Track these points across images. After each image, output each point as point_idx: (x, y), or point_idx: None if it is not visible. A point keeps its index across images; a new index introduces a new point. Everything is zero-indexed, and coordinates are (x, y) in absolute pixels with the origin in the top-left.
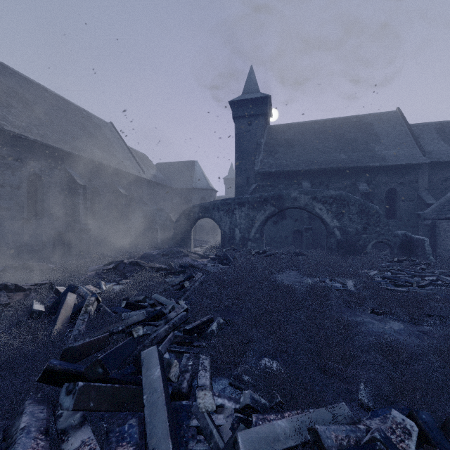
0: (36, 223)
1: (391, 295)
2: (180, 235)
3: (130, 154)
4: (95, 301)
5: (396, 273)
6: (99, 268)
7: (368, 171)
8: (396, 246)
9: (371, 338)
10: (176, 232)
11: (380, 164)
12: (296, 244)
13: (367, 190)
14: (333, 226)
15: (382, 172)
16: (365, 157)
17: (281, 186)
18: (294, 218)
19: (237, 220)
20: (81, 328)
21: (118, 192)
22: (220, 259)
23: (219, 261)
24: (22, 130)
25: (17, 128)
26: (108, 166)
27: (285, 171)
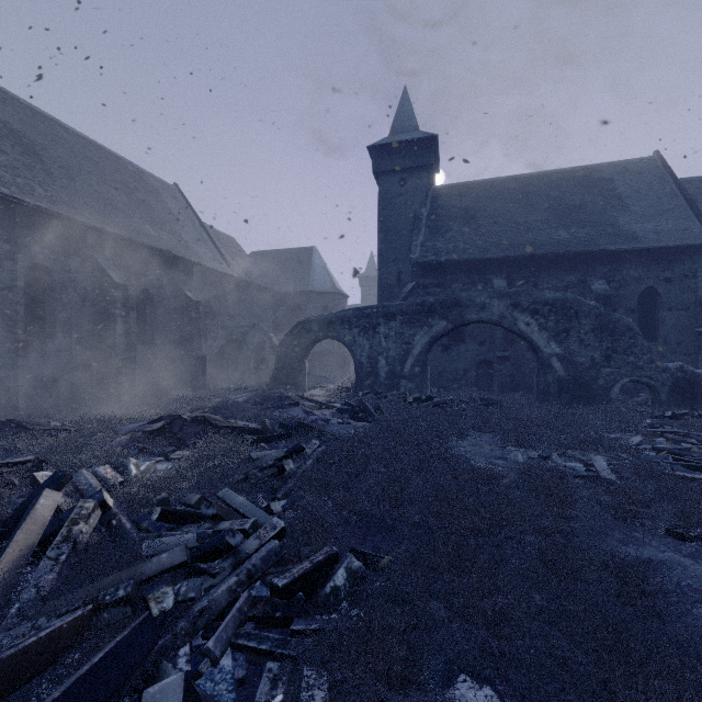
0: (40, 348)
1: (700, 495)
2: (286, 369)
3: (206, 235)
4: (95, 510)
5: (677, 441)
6: (139, 428)
7: (607, 260)
8: (666, 389)
9: (697, 611)
10: (279, 363)
11: (630, 247)
12: (481, 383)
13: (606, 291)
14: (550, 354)
15: (632, 261)
16: (603, 236)
17: (456, 286)
18: (479, 339)
19: (382, 343)
20: (46, 582)
21: (184, 297)
22: (353, 412)
23: (352, 414)
24: (15, 190)
25: (7, 186)
26: (167, 254)
27: (463, 261)
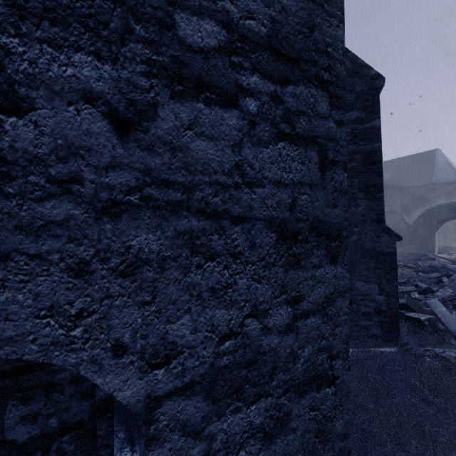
0: None
1: None
2: (418, 239)
3: None
4: None
5: None
6: None
7: None
8: None
9: None
10: (413, 235)
11: None
12: None
13: None
14: None
15: None
16: None
17: None
18: None
19: None
20: None
21: None
22: None
23: None
24: None
25: None
26: None
27: None
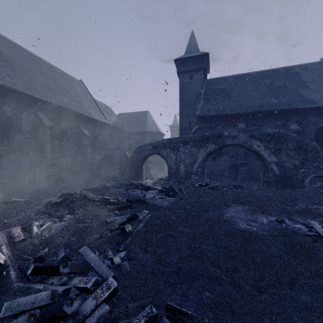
0: (7, 158)
1: None
2: (133, 169)
3: (95, 104)
4: None
5: None
6: (51, 201)
7: (298, 113)
8: None
9: None
10: (130, 166)
11: (310, 106)
12: (232, 177)
13: (298, 129)
14: (271, 161)
15: (311, 113)
16: (295, 101)
17: (219, 128)
18: (231, 154)
19: (181, 156)
20: None
21: (83, 133)
22: (167, 192)
23: (166, 193)
24: None
25: None
26: (74, 112)
27: (222, 115)
